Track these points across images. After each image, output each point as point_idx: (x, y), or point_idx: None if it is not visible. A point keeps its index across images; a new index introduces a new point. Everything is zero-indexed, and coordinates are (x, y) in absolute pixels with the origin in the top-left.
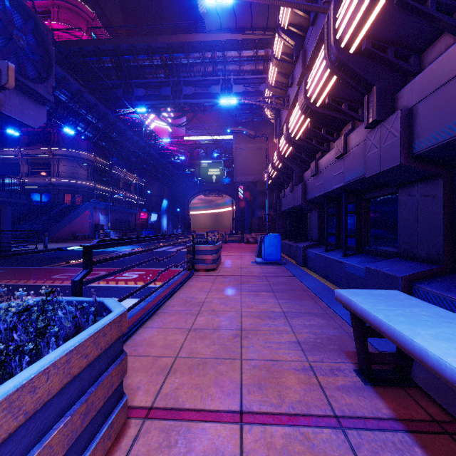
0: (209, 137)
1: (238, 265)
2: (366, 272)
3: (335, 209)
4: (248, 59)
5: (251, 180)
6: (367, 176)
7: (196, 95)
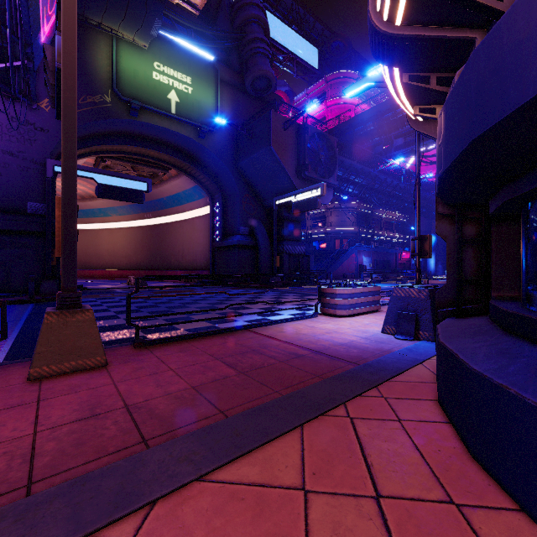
0: None
1: None
2: None
3: None
4: None
5: None
6: None
7: None
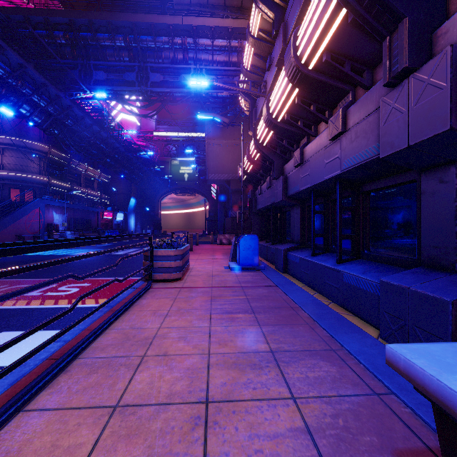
0: (181, 134)
1: (209, 272)
2: (382, 288)
3: (323, 206)
4: (221, 49)
5: (225, 178)
6: (383, 155)
7: (164, 83)
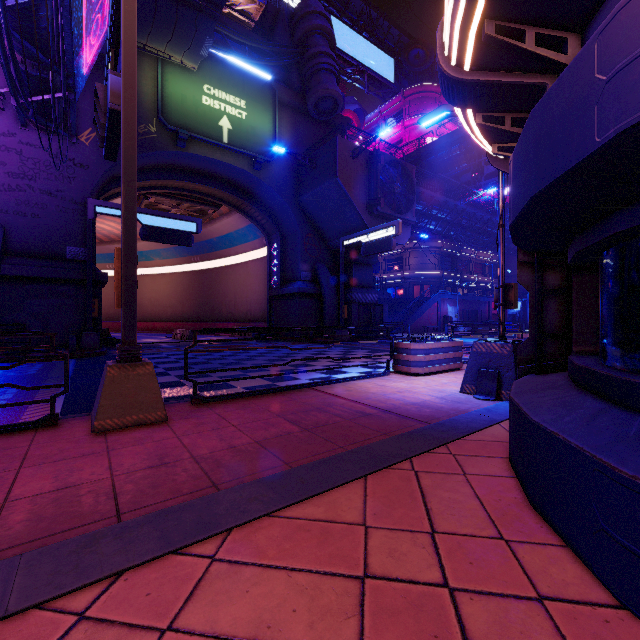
0: None
1: None
2: None
3: None
4: None
5: None
6: None
7: None
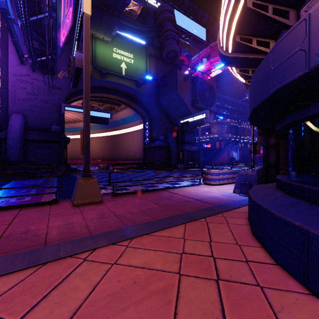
0: None
1: None
2: None
3: None
4: None
5: None
6: None
7: None
